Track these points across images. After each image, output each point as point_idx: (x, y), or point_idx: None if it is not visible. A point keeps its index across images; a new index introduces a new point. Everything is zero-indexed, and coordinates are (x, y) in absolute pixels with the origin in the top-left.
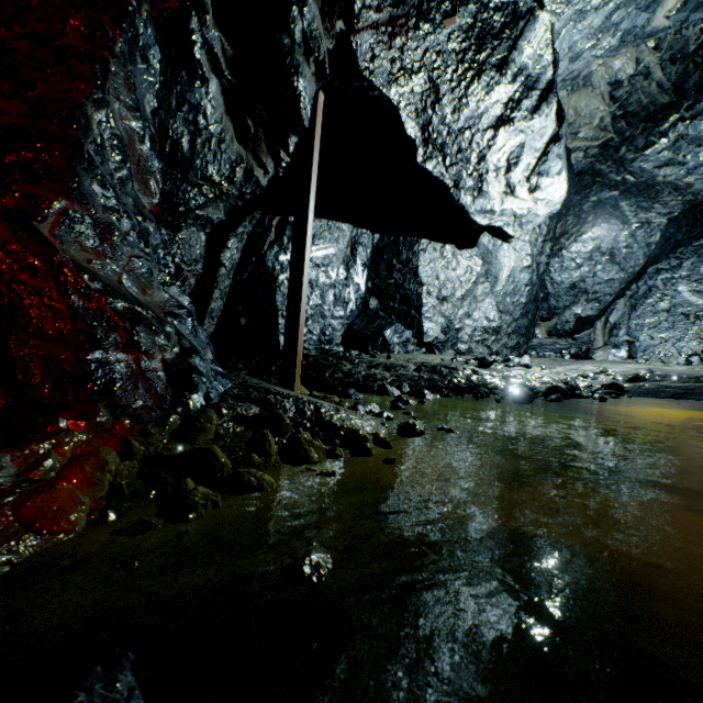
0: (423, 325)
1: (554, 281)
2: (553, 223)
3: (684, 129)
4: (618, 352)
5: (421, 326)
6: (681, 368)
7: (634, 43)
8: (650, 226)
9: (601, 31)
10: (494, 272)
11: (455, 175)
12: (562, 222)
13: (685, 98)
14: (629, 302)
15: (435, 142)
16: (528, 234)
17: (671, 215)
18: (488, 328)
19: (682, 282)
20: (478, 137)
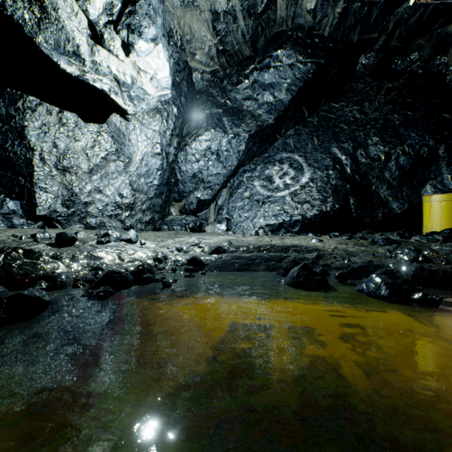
0: (36, 196)
1: (181, 170)
2: (179, 122)
3: (257, 76)
4: (221, 226)
5: (33, 197)
6: (252, 238)
7: None
8: (240, 138)
9: None
10: (128, 153)
11: None
12: (188, 125)
13: (258, 55)
14: (229, 191)
15: None
16: (158, 125)
17: (251, 133)
18: (121, 204)
19: (256, 180)
20: None
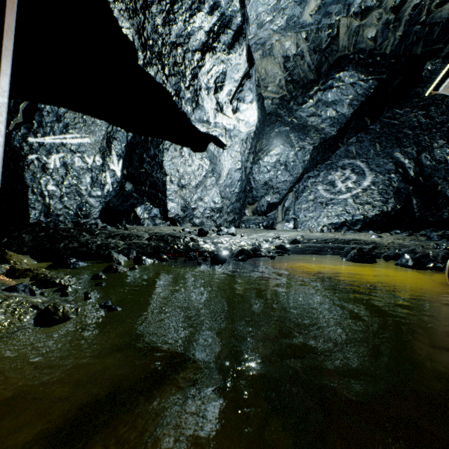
0: (167, 205)
1: (255, 180)
2: (254, 142)
3: (321, 95)
4: (289, 224)
5: (166, 205)
6: (318, 234)
7: (294, 30)
8: (305, 150)
9: (275, 10)
10: (218, 171)
11: (175, 85)
12: (260, 143)
13: (321, 78)
14: (295, 195)
15: (152, 49)
16: (240, 147)
17: (315, 145)
18: (214, 208)
19: (320, 184)
20: (189, 56)
